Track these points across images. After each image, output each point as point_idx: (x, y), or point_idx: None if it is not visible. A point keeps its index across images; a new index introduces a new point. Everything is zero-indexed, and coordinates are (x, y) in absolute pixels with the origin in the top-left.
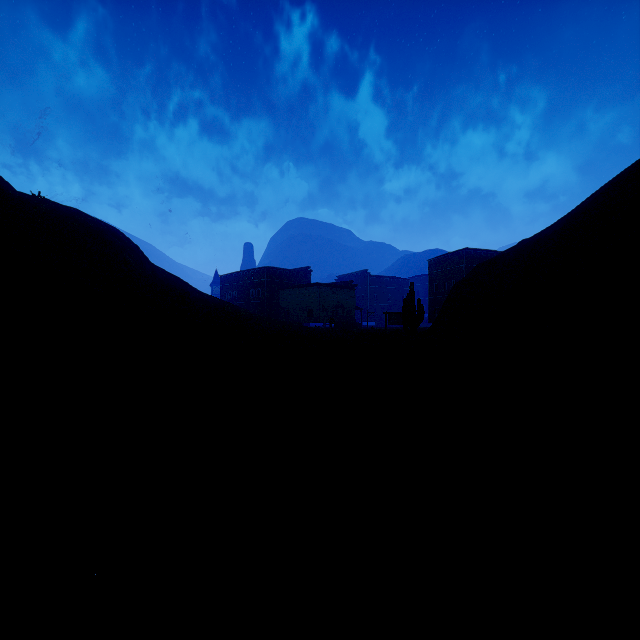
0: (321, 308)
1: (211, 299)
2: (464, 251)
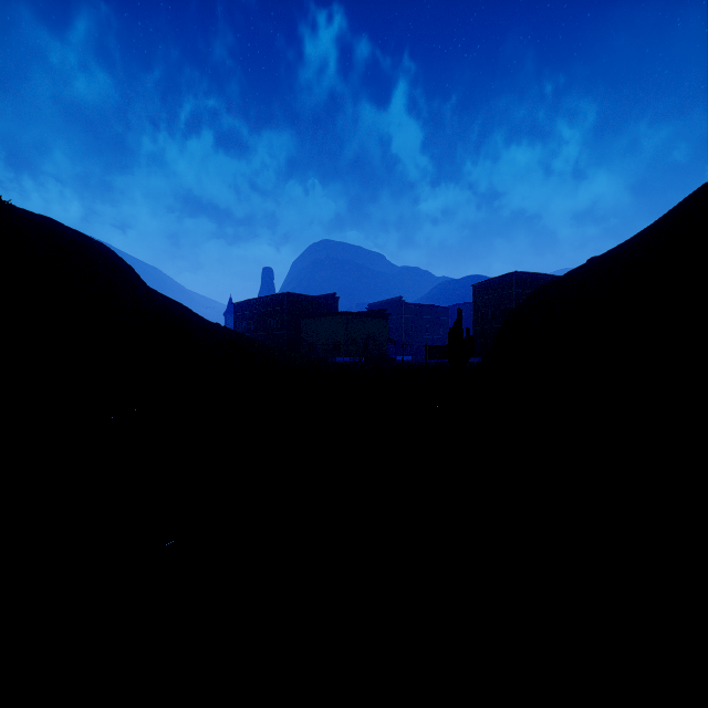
0: (349, 340)
1: (220, 329)
2: (514, 275)
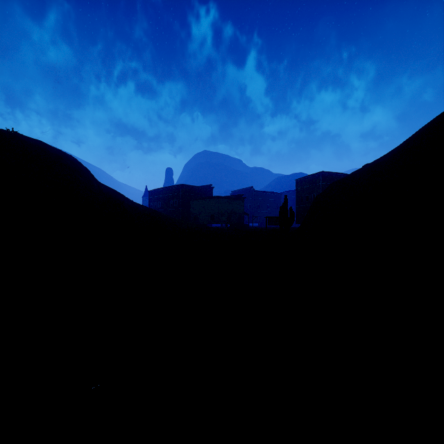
0: (220, 214)
1: (141, 207)
2: (321, 173)
